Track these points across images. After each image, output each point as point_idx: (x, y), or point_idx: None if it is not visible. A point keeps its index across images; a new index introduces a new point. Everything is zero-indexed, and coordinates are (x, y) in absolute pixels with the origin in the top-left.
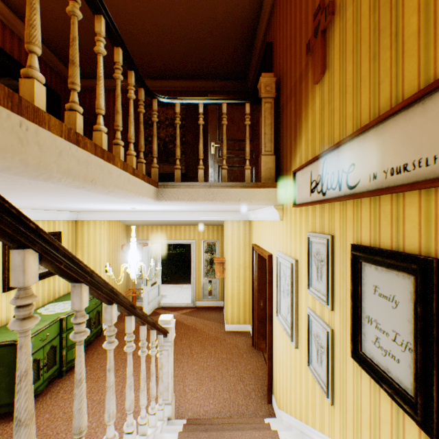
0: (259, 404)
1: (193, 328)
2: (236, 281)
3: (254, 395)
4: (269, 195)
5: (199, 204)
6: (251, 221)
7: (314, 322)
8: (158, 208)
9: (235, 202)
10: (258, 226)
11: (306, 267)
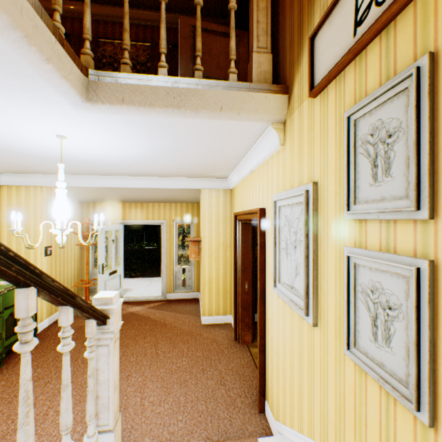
0: (248, 415)
1: (162, 323)
2: (215, 263)
3: (240, 403)
4: (265, 104)
5: (158, 113)
6: (233, 189)
7: (364, 267)
8: (102, 143)
9: (215, 113)
10: (242, 188)
11: (345, 172)
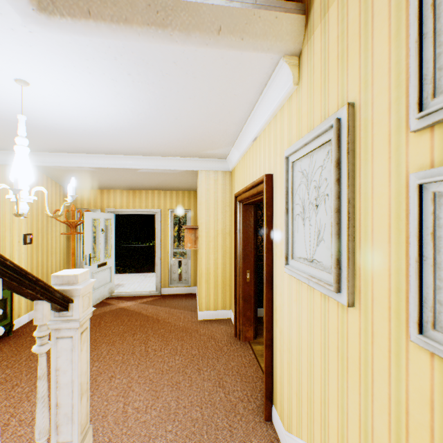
0: (251, 424)
1: (154, 319)
2: (213, 253)
3: (243, 409)
4: (276, 27)
5: (137, 35)
6: (233, 170)
7: None
8: (75, 95)
9: (211, 37)
10: (244, 164)
11: (415, 51)
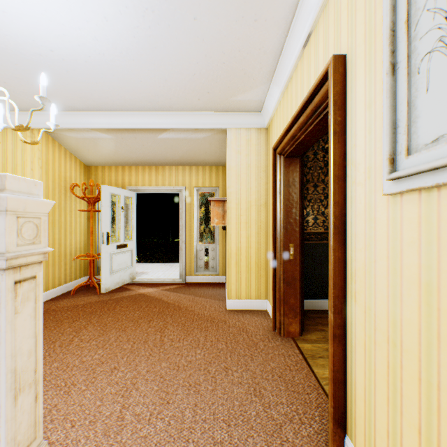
0: None
1: (175, 306)
2: (245, 229)
3: (292, 434)
4: None
5: None
6: (269, 125)
7: None
8: None
9: None
10: (286, 99)
11: None
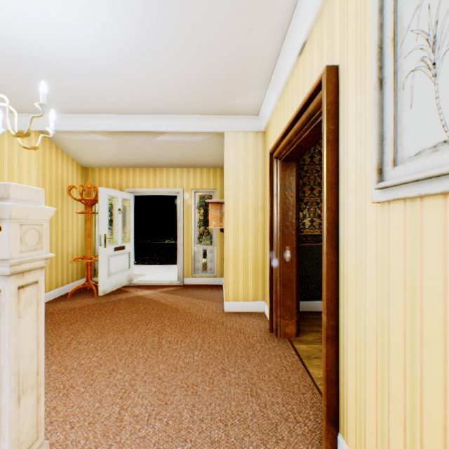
0: None
1: (173, 309)
2: (242, 231)
3: (287, 432)
4: None
5: None
6: (266, 129)
7: None
8: None
9: None
10: (283, 104)
11: None
